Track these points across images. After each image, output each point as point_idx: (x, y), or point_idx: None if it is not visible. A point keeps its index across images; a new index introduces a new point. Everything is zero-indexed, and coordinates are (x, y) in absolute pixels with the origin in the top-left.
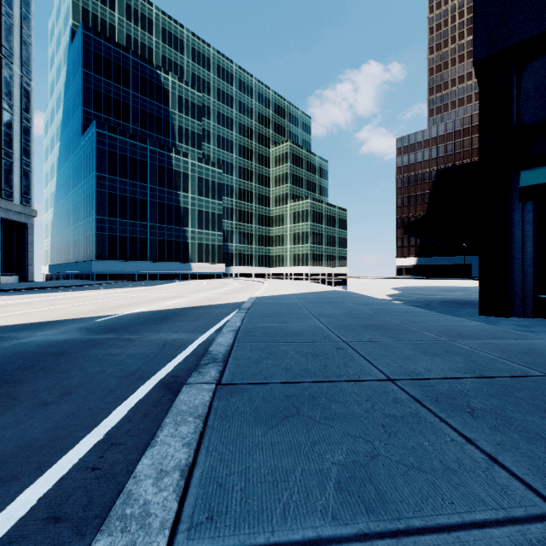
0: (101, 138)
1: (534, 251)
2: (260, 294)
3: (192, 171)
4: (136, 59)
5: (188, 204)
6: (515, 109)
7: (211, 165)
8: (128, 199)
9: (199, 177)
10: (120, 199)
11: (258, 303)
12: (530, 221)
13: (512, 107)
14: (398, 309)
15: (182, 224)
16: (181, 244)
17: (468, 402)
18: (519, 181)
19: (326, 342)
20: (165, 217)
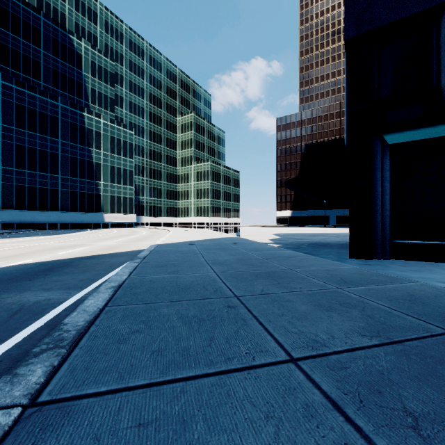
0: (7, 91)
1: (390, 203)
2: (162, 242)
3: (104, 131)
4: (48, 21)
5: (101, 160)
6: (376, 84)
7: (122, 127)
8: (38, 152)
9: (111, 136)
10: (29, 151)
11: (156, 251)
12: (388, 178)
13: (374, 83)
14: (283, 254)
15: (94, 178)
16: (93, 196)
17: (401, 399)
18: (387, 140)
19: (216, 298)
20: (77, 171)
